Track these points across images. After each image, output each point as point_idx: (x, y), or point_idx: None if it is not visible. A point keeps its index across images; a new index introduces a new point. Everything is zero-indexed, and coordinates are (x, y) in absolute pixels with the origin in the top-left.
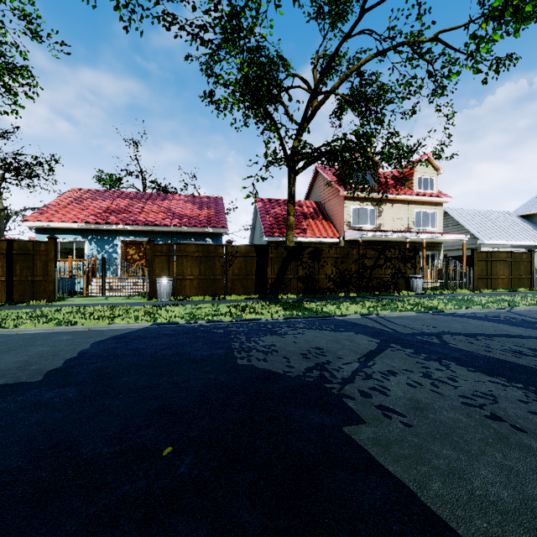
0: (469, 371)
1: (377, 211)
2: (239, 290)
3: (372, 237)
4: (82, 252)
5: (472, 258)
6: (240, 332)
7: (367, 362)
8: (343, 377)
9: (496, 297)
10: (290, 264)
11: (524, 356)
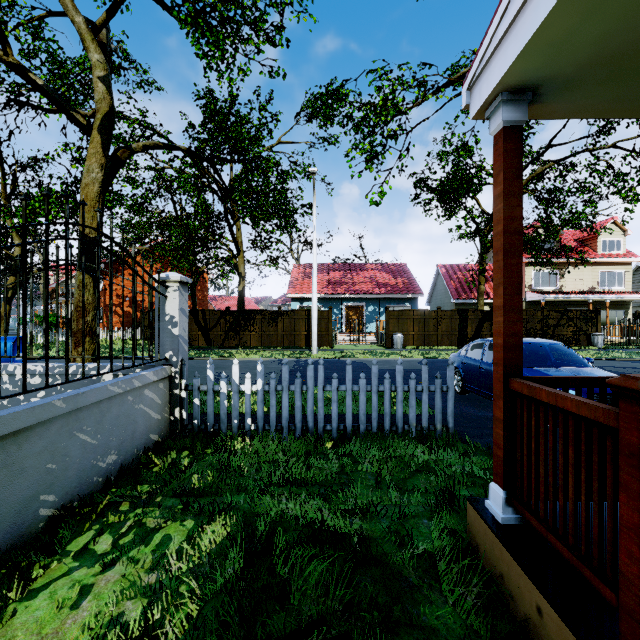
0: None
1: (558, 274)
2: (446, 342)
3: (553, 299)
4: None
5: None
6: None
7: None
8: None
9: None
10: (485, 324)
11: None
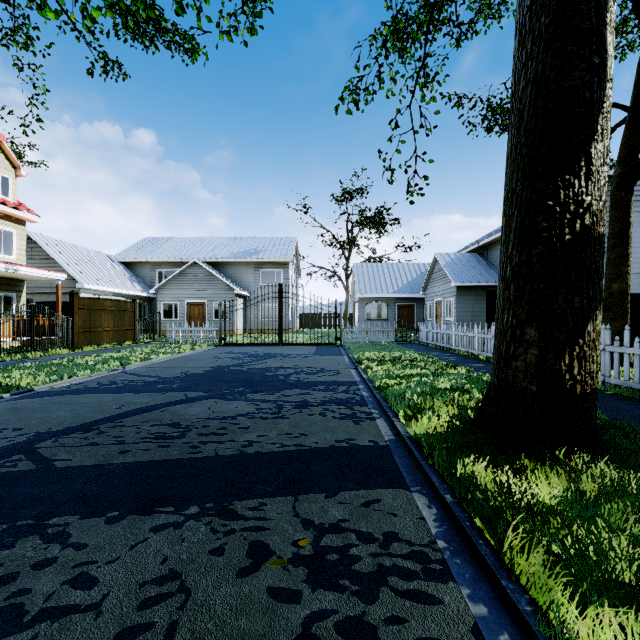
0: (111, 523)
1: None
2: None
3: None
4: None
5: (73, 305)
6: None
7: None
8: None
9: (104, 355)
10: None
11: (171, 440)
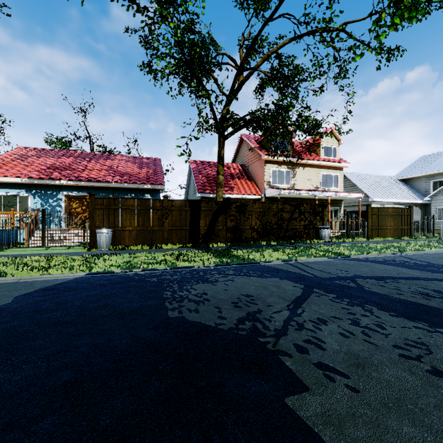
0: (392, 316)
1: (291, 173)
2: (174, 240)
3: (288, 194)
4: (26, 206)
5: (367, 212)
6: (173, 280)
7: (296, 310)
8: (276, 328)
9: (387, 244)
10: (220, 217)
11: (432, 298)
